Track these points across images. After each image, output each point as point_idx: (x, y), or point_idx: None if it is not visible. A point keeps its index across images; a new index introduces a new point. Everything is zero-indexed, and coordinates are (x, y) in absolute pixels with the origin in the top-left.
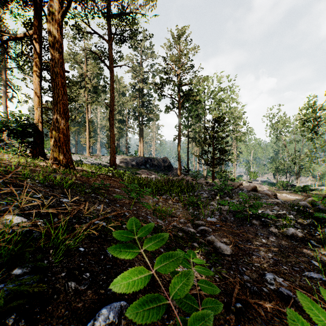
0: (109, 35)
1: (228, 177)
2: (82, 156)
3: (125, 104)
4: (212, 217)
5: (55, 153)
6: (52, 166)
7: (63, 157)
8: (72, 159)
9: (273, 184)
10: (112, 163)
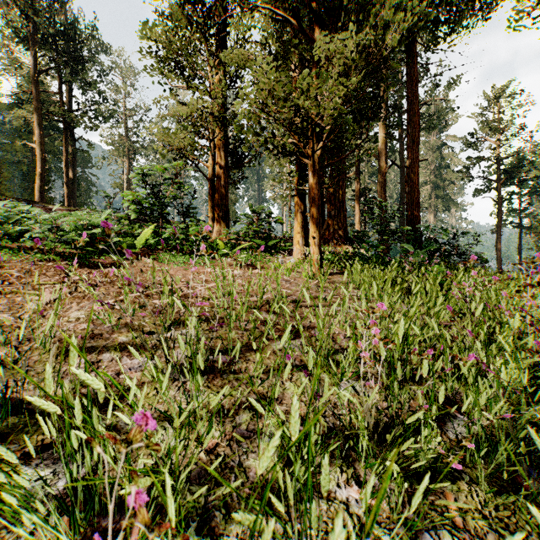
0: (400, 133)
1: None
2: None
3: None
4: None
5: None
6: None
7: None
8: None
9: None
10: None
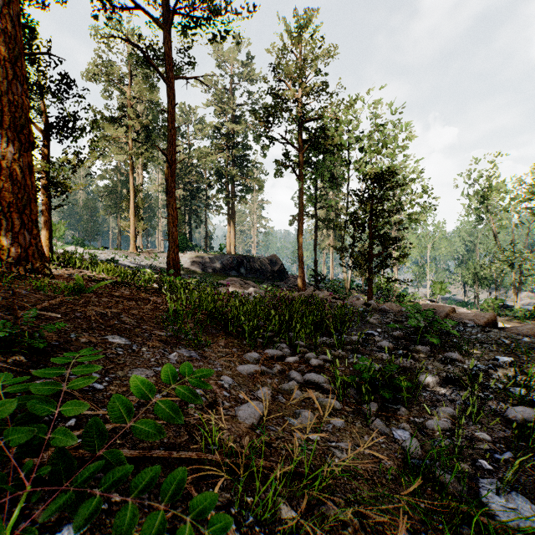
0: (166, 14)
1: (393, 292)
2: (120, 253)
3: (202, 160)
4: (506, 492)
5: None
6: None
7: (13, 242)
8: (43, 248)
9: (464, 304)
10: (172, 264)
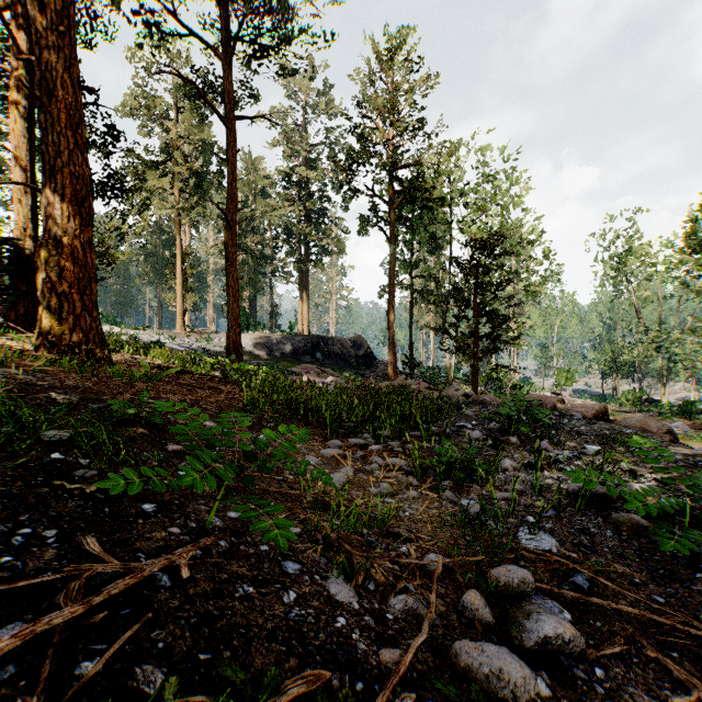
0: (225, 41)
1: (507, 382)
2: (166, 333)
3: (267, 216)
4: (536, 531)
5: (48, 313)
6: (38, 351)
7: (74, 326)
8: (103, 332)
9: (602, 398)
10: (233, 348)
